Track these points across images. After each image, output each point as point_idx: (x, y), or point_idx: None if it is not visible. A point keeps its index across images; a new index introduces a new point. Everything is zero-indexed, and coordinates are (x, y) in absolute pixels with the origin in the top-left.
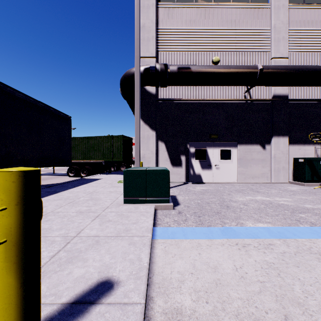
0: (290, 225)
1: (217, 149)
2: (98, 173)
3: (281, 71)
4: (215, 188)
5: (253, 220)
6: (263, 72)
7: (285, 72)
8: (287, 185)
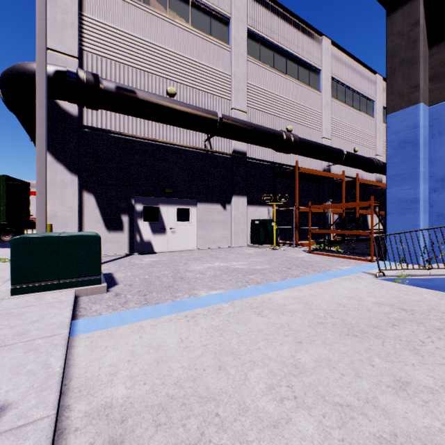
0: (240, 288)
1: (174, 207)
2: None
3: (239, 126)
4: (170, 258)
5: (207, 288)
6: (223, 122)
7: (243, 127)
8: (245, 249)
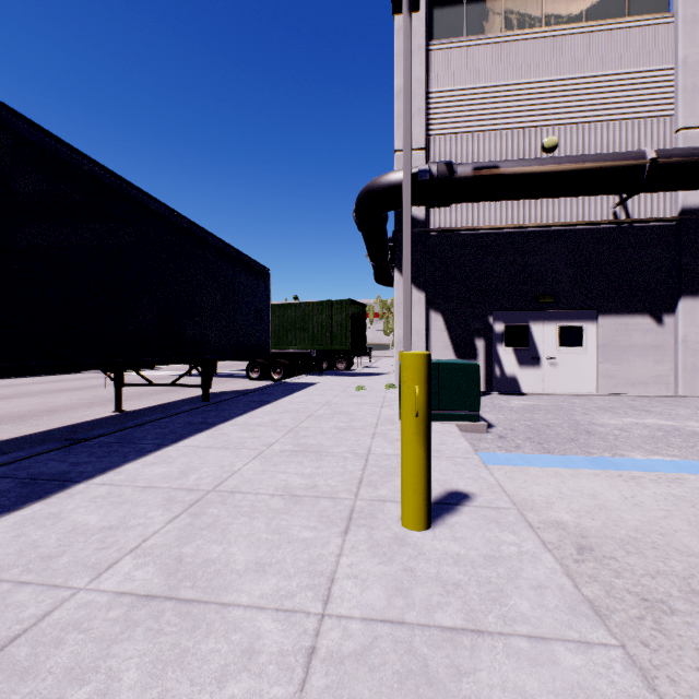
0: None
1: (553, 325)
2: (302, 374)
3: None
4: (553, 403)
5: (643, 452)
6: (657, 165)
7: None
8: None
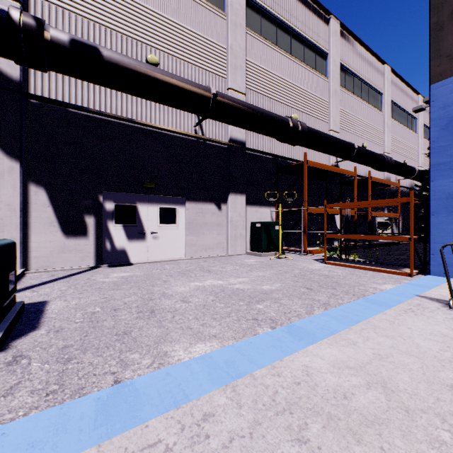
0: (246, 335)
1: (156, 206)
2: None
3: (238, 106)
4: (148, 272)
5: (189, 337)
6: (217, 100)
7: (243, 109)
8: (245, 258)
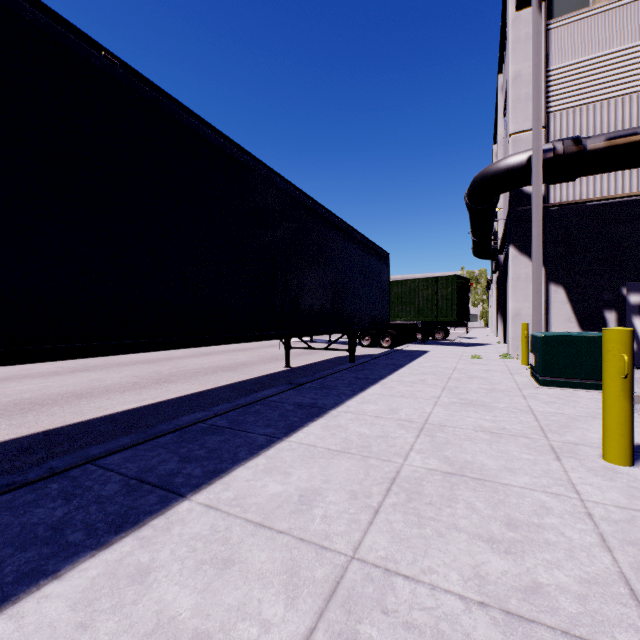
0: None
1: None
2: (408, 343)
3: None
4: None
5: None
6: None
7: None
8: None
